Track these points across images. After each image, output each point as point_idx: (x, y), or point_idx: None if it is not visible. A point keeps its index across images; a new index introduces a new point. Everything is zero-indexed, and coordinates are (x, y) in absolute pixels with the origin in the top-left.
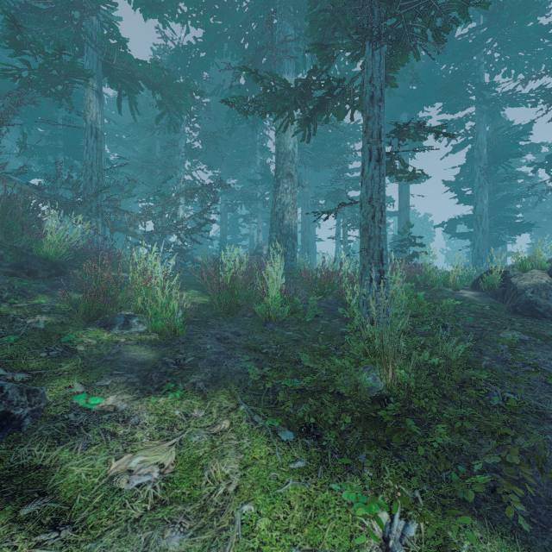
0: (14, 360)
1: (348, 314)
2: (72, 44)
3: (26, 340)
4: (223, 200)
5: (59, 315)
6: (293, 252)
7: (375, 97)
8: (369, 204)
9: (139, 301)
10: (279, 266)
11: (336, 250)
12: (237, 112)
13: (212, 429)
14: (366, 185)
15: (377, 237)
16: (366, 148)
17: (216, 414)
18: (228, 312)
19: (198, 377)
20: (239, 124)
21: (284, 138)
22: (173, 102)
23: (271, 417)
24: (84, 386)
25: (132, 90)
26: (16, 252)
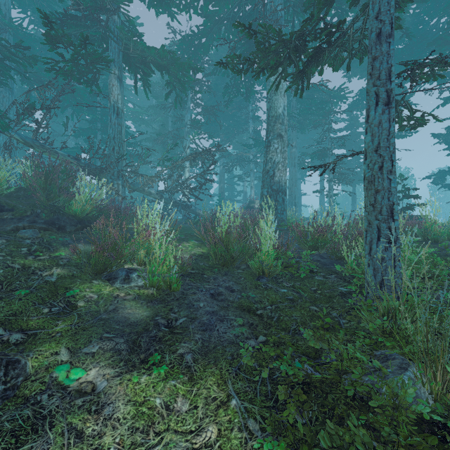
0: (17, 316)
1: (344, 270)
2: (101, 42)
3: (34, 294)
4: (221, 163)
5: (72, 267)
6: (283, 206)
7: (383, 34)
8: (376, 154)
9: (142, 254)
10: (270, 220)
11: (320, 203)
12: (233, 86)
13: (195, 438)
14: (372, 132)
15: (386, 190)
16: (372, 92)
17: (202, 411)
18: (222, 264)
19: (187, 346)
20: (234, 97)
21: (274, 102)
22: (178, 80)
23: (271, 437)
24: (69, 354)
25: (145, 74)
26: (50, 210)
